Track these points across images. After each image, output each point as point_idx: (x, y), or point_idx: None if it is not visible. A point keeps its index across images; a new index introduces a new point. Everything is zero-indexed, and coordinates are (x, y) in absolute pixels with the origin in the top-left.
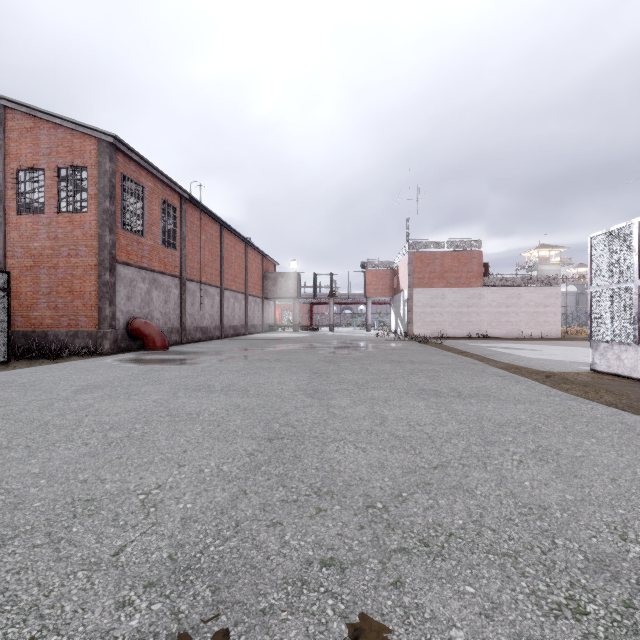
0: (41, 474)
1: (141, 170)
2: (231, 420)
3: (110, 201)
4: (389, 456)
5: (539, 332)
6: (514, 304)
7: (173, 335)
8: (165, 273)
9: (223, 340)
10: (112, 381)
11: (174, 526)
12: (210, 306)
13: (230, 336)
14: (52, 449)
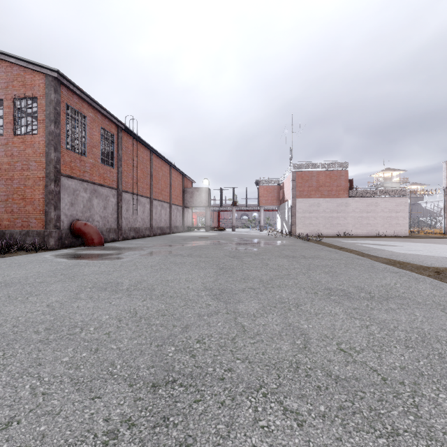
0: None
1: (83, 103)
2: (117, 339)
3: (55, 125)
4: (347, 443)
5: (392, 232)
6: (373, 210)
7: (111, 234)
8: (104, 185)
9: (151, 238)
10: (29, 277)
11: None
12: (142, 212)
13: (158, 235)
14: None
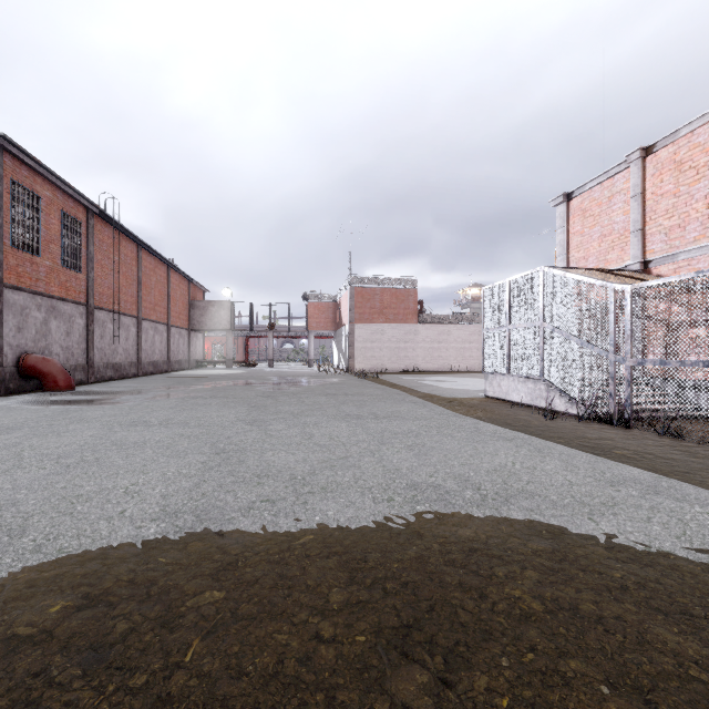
0: (17, 488)
1: (36, 176)
2: (179, 444)
3: None
4: (311, 455)
5: (465, 366)
6: (445, 340)
7: (77, 373)
8: (67, 300)
9: (142, 378)
10: (25, 422)
11: (157, 499)
12: (124, 339)
13: (149, 374)
14: (10, 474)
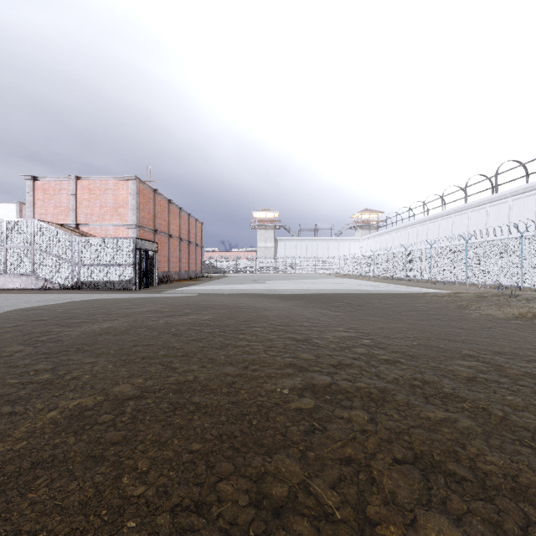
0: None
1: None
2: None
3: None
4: None
5: None
6: None
7: None
8: None
9: None
10: None
11: None
12: None
13: None
14: None
